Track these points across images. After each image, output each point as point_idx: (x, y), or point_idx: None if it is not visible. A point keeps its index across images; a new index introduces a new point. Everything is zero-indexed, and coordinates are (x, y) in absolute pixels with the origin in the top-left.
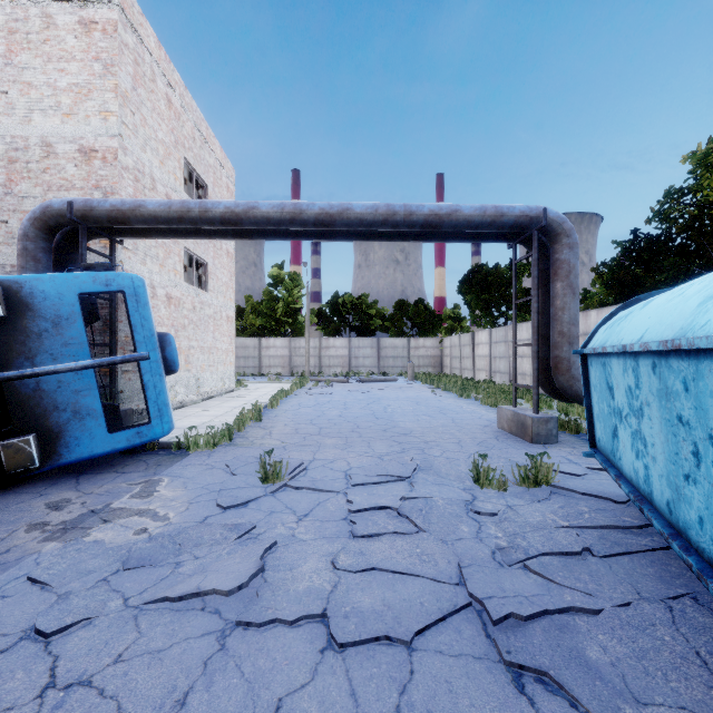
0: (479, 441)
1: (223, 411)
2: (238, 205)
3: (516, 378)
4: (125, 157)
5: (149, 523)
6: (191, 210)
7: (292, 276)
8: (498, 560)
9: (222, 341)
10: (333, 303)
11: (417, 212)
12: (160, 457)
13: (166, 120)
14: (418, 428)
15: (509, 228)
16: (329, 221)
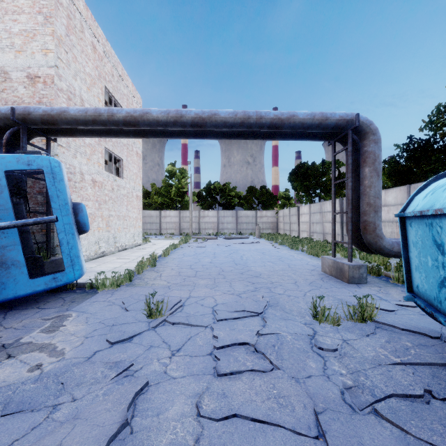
0: (310, 282)
1: (131, 259)
2: (136, 111)
3: (334, 236)
4: (60, 82)
5: (45, 358)
6: (101, 114)
7: (181, 171)
8: (349, 403)
9: (133, 212)
10: (207, 188)
11: (265, 116)
12: (76, 295)
13: (92, 60)
14: (265, 271)
15: (331, 129)
16: (201, 123)
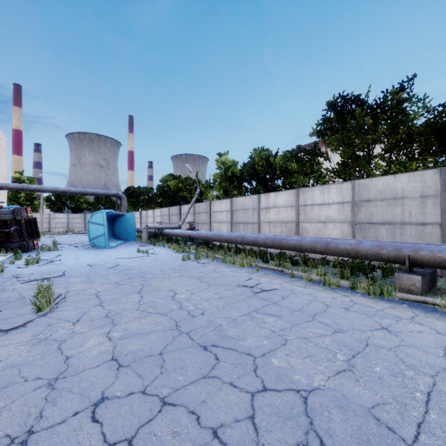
0: None
1: None
2: (39, 187)
3: None
4: None
5: None
6: (24, 187)
7: (30, 179)
8: None
9: None
10: (57, 194)
11: (88, 191)
12: None
13: None
14: None
15: (111, 196)
16: (65, 192)
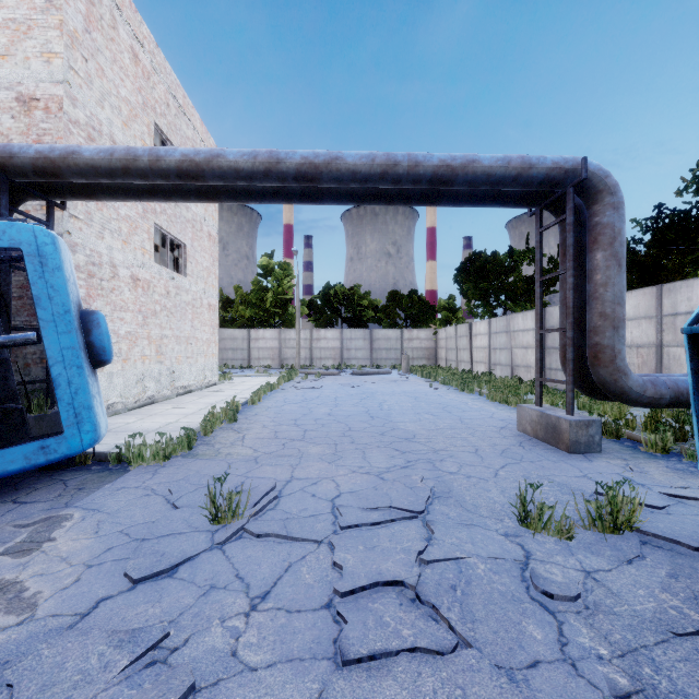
0: (501, 450)
1: (196, 409)
2: (199, 152)
3: (541, 370)
4: (74, 109)
5: None
6: (138, 157)
7: (282, 266)
8: None
9: (202, 331)
10: (325, 294)
11: (424, 162)
12: (89, 475)
13: (131, 77)
14: (422, 430)
15: (538, 185)
16: (313, 173)
